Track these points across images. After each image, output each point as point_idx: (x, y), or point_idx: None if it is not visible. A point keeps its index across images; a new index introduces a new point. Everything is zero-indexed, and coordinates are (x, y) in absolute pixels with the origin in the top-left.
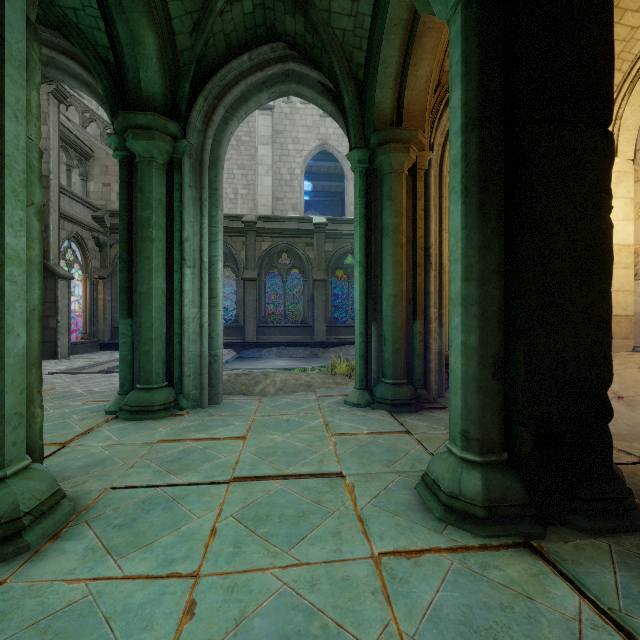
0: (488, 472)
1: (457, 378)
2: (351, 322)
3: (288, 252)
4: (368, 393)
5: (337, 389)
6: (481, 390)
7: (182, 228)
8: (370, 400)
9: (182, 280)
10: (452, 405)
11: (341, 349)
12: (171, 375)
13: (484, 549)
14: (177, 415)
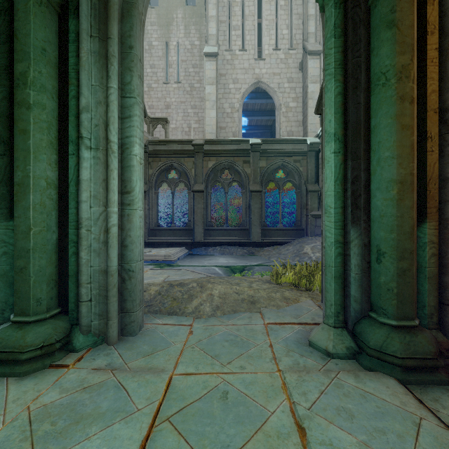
0: None
1: None
2: (281, 226)
3: (229, 169)
4: (348, 334)
5: (289, 310)
6: None
7: (79, 93)
8: (354, 347)
9: (79, 166)
10: None
11: (273, 248)
12: (67, 297)
13: None
14: (59, 365)
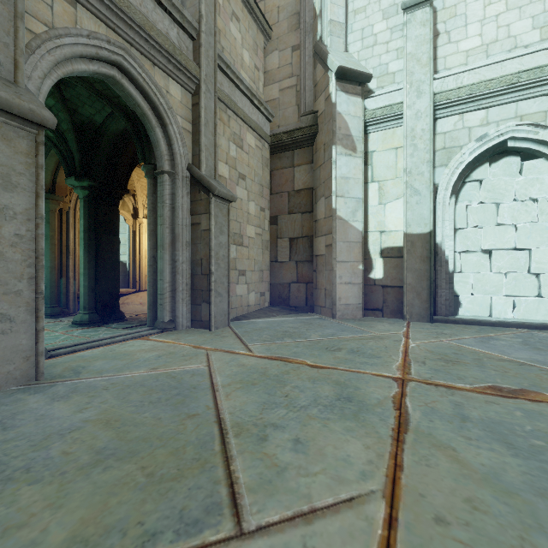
0: (90, 314)
1: (82, 294)
2: None
3: None
4: None
5: None
6: (89, 296)
7: None
8: None
9: None
10: (81, 301)
11: None
12: None
13: (89, 328)
14: None
